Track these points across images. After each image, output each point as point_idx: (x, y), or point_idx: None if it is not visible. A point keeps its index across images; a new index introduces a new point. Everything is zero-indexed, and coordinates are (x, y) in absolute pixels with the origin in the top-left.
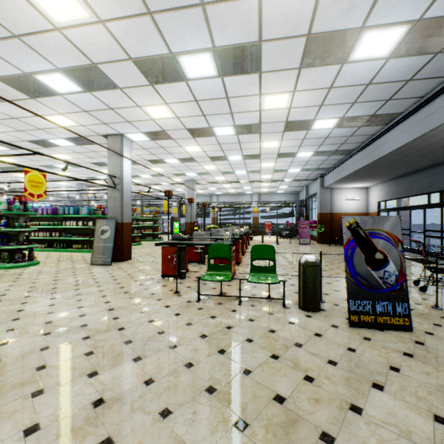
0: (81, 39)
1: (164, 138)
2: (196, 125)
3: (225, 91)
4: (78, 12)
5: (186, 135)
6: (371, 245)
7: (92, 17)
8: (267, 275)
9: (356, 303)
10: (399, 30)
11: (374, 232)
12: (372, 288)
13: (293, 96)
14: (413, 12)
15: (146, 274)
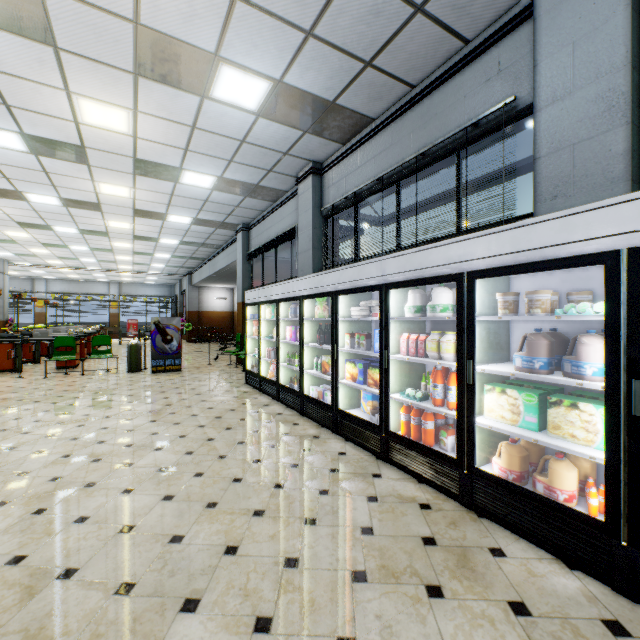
0: None
1: None
2: (30, 221)
3: (70, 212)
4: None
5: (13, 224)
6: (166, 332)
7: None
8: (106, 355)
9: (156, 362)
10: (189, 218)
11: (168, 326)
12: (165, 353)
13: (134, 225)
14: (191, 215)
15: None
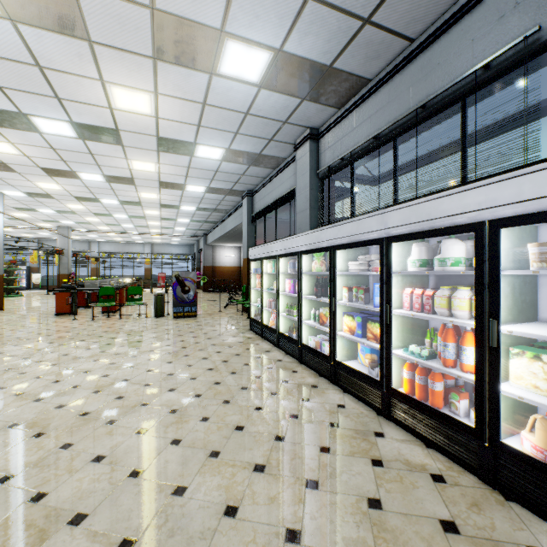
0: (3, 156)
1: (45, 197)
2: (84, 196)
3: (111, 187)
4: (11, 151)
5: (72, 199)
6: (184, 284)
7: (21, 154)
8: (137, 303)
9: (176, 309)
10: (203, 187)
11: (186, 278)
12: (183, 302)
13: (160, 195)
14: (204, 185)
15: (38, 316)
